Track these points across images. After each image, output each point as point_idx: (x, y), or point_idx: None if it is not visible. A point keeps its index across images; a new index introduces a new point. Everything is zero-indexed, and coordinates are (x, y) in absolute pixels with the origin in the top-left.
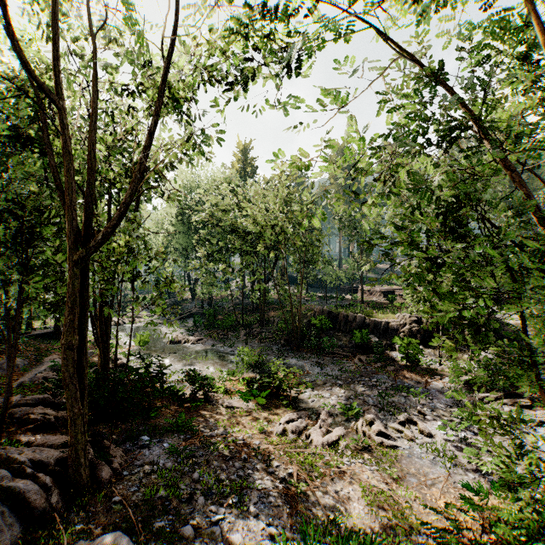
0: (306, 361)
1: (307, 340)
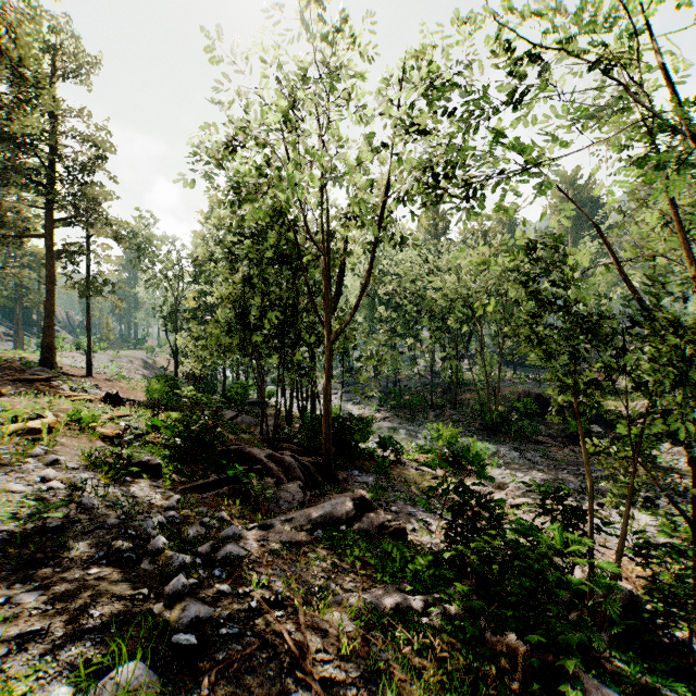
0: (503, 446)
1: (508, 425)
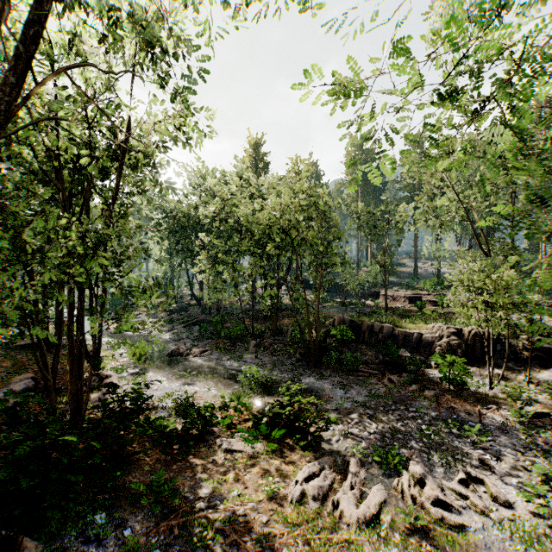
0: (325, 381)
1: (326, 353)
